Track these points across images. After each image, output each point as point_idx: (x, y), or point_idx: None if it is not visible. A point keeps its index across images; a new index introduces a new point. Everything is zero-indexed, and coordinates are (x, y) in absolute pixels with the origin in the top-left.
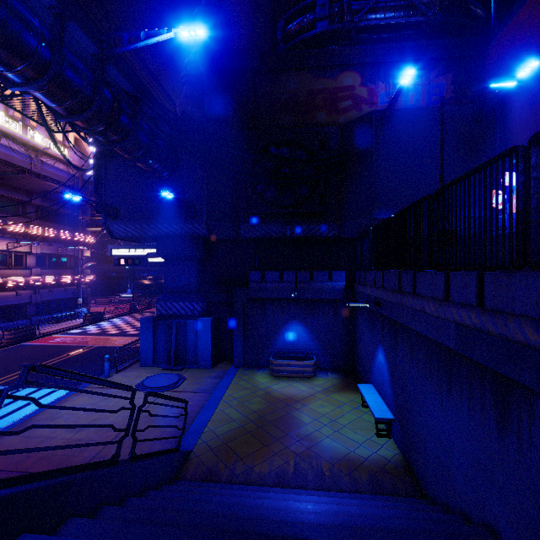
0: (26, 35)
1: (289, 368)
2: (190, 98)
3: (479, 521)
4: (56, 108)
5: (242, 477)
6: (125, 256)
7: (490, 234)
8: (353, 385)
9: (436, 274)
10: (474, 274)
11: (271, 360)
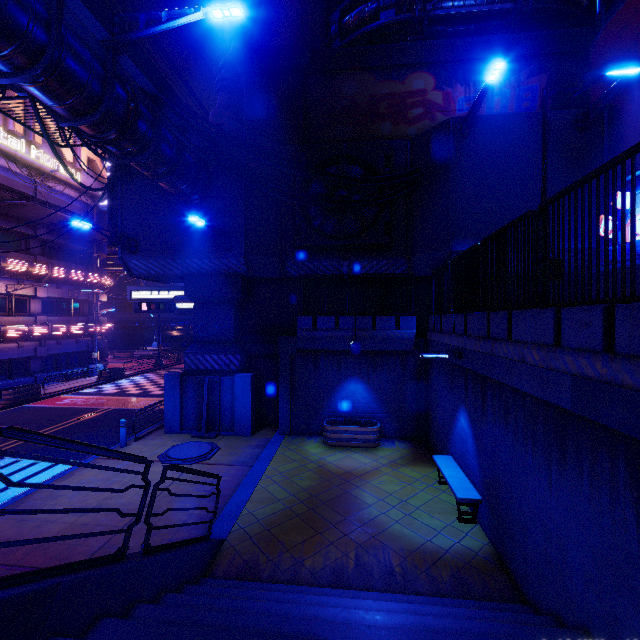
0: (13, 8)
1: (347, 435)
2: (226, 107)
3: (608, 639)
4: (56, 108)
5: (289, 573)
6: (147, 300)
7: (623, 253)
8: (426, 456)
9: (542, 312)
10: (599, 309)
11: (324, 426)
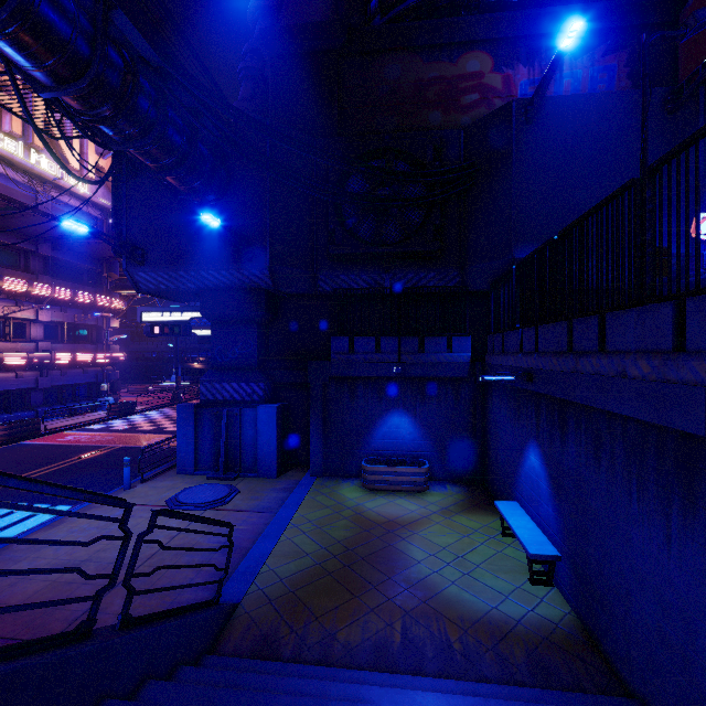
0: None
1: (390, 477)
2: (249, 100)
3: None
4: (35, 73)
5: (317, 650)
6: (160, 323)
7: None
8: (484, 502)
9: (653, 309)
10: None
11: (363, 466)
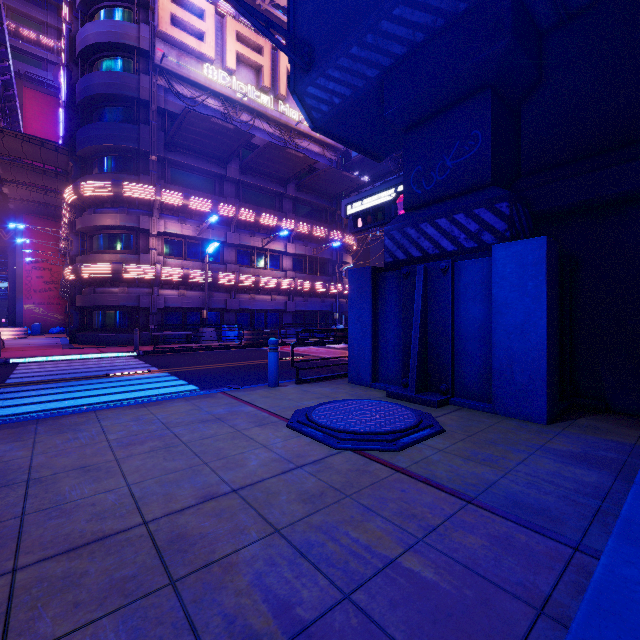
0: None
1: None
2: None
3: None
4: None
5: None
6: (362, 212)
7: None
8: None
9: None
10: None
11: None
